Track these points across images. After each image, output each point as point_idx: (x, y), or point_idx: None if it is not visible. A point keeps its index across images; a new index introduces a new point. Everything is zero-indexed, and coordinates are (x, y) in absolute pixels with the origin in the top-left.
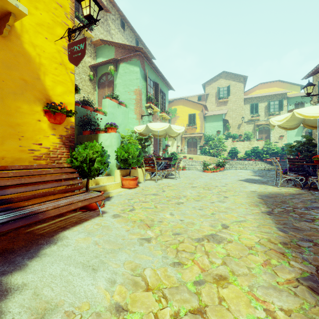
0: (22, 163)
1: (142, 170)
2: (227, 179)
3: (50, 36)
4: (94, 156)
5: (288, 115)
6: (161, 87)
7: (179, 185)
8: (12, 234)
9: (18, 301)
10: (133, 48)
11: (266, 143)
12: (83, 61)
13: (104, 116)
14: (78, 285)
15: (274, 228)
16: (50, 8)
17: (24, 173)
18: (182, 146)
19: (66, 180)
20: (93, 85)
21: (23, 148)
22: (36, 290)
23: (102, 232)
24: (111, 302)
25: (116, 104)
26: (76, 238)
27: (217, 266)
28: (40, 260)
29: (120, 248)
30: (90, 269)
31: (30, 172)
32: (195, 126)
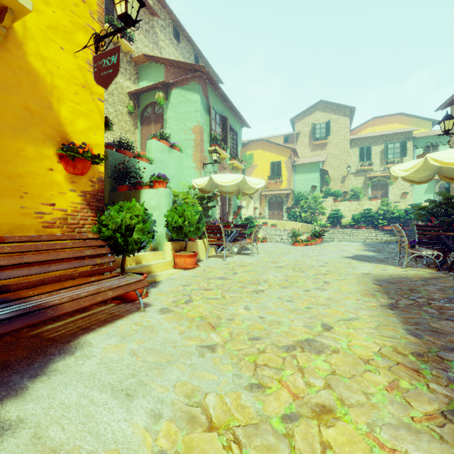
0: (25, 233)
1: (204, 242)
2: (326, 256)
3: (67, 45)
4: (133, 222)
5: (419, 162)
6: (232, 123)
7: (258, 264)
8: (10, 338)
9: (9, 448)
10: (191, 67)
11: (383, 203)
12: (120, 85)
13: (149, 165)
14: (102, 422)
15: (401, 329)
16: (67, 4)
17: (28, 248)
18: (262, 208)
19: (91, 258)
20: (134, 121)
21: (26, 211)
22: (37, 430)
23: (143, 336)
24: (154, 450)
25: (167, 148)
26: (103, 344)
27: (317, 391)
28: (48, 380)
29: (170, 361)
30: (123, 395)
31: (37, 246)
32: (280, 180)
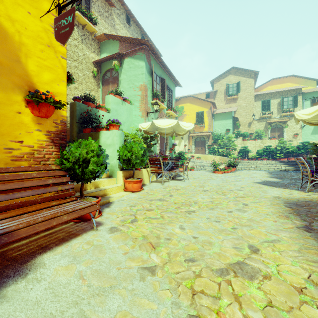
0: None
1: (148, 171)
2: (241, 181)
3: (34, 10)
4: (88, 156)
5: None
6: (168, 83)
7: (188, 188)
8: None
9: None
10: (138, 41)
11: (280, 141)
12: (87, 56)
13: (107, 114)
14: None
15: None
16: None
17: None
18: (189, 146)
19: (55, 185)
20: (97, 82)
21: None
22: None
23: (92, 256)
24: None
25: (120, 101)
26: (55, 265)
27: None
28: None
29: (113, 286)
30: None
31: (4, 177)
32: (203, 125)
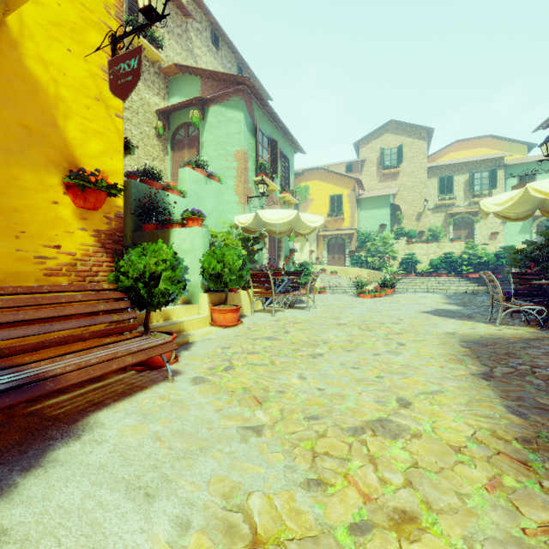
0: (22, 283)
1: (249, 293)
2: (400, 310)
3: (76, 46)
4: (159, 268)
5: (517, 193)
6: (282, 148)
7: (315, 320)
8: (1, 416)
9: None
10: (233, 79)
11: (468, 245)
12: (146, 102)
13: (181, 199)
14: (112, 533)
15: (500, 406)
16: None
17: (24, 301)
18: (319, 252)
19: (106, 313)
20: (164, 145)
21: (23, 255)
22: (24, 546)
23: (170, 413)
24: None
25: (203, 178)
26: (119, 425)
27: (394, 491)
28: (44, 474)
29: (203, 448)
30: (140, 495)
31: (36, 299)
32: (342, 217)
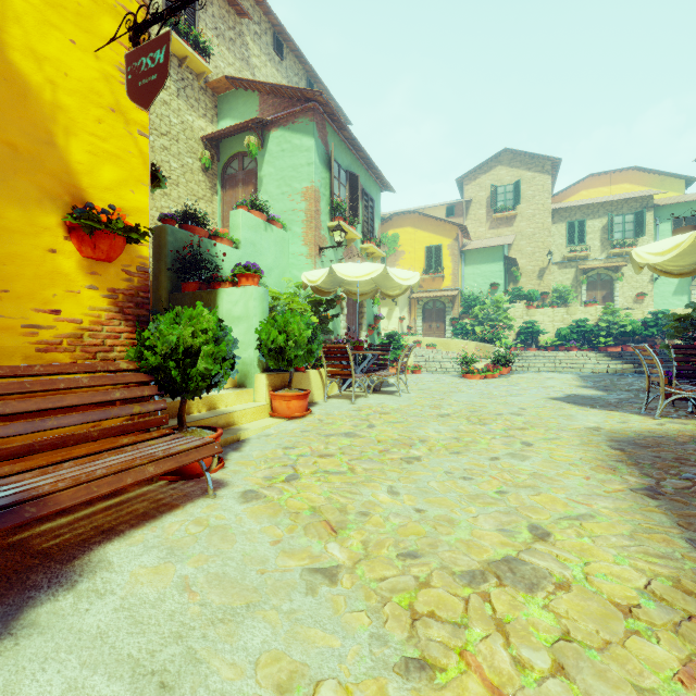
0: (5, 361)
1: (321, 374)
2: (520, 396)
3: (82, 36)
4: (197, 341)
5: (685, 238)
6: (365, 184)
7: (408, 410)
8: None
9: None
10: (301, 94)
11: (607, 311)
12: (189, 126)
13: (233, 250)
14: None
15: (680, 540)
16: None
17: (5, 388)
18: (412, 319)
19: (126, 403)
20: (212, 182)
21: (6, 322)
22: None
23: (207, 547)
24: None
25: (262, 223)
26: (132, 566)
27: (538, 681)
28: (12, 649)
29: (252, 604)
30: (153, 685)
31: (22, 385)
32: (441, 274)
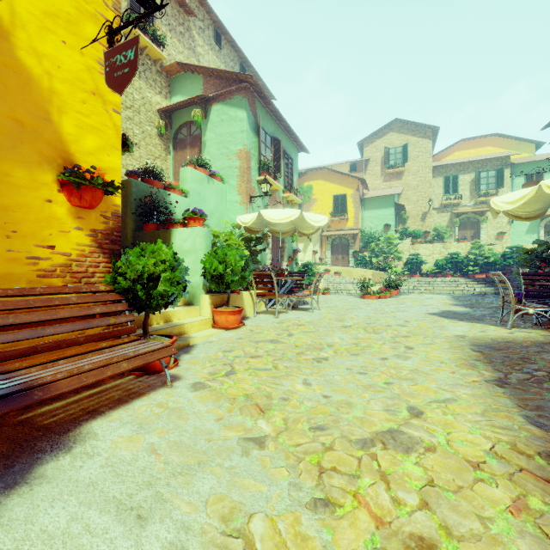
0: (14, 284)
1: (251, 294)
2: (406, 312)
3: (71, 38)
4: (157, 269)
5: (529, 191)
6: (286, 147)
7: (319, 322)
8: None
9: None
10: (236, 77)
11: (474, 246)
12: (148, 101)
13: (183, 199)
14: None
15: (518, 417)
16: None
17: (15, 304)
18: (323, 252)
19: (103, 316)
20: (166, 145)
21: (15, 255)
22: None
23: (167, 423)
24: None
25: (206, 177)
26: (112, 436)
27: (409, 513)
28: (29, 492)
29: (202, 462)
30: (132, 517)
31: (28, 302)
32: (346, 217)
